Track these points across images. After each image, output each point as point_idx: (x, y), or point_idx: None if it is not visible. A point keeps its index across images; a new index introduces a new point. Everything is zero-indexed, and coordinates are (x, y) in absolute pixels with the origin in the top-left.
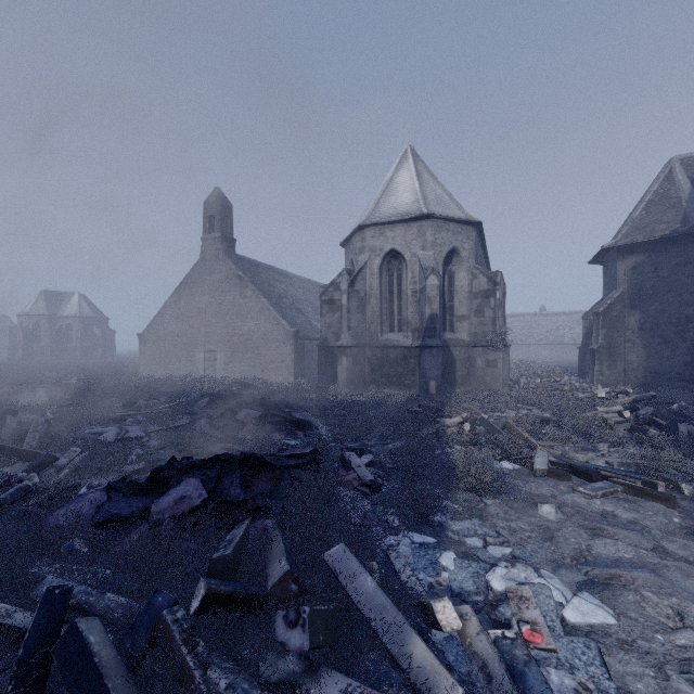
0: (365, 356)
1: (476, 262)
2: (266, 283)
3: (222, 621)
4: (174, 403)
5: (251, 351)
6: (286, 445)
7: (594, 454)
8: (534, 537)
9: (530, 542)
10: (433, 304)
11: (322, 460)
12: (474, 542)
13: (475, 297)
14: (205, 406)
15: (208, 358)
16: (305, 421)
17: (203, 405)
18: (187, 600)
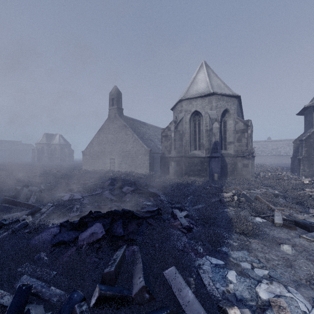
0: (183, 161)
1: (237, 116)
2: (136, 128)
3: (107, 312)
4: (95, 182)
5: (130, 159)
6: (145, 204)
7: (308, 215)
8: (280, 264)
9: (279, 267)
10: (216, 136)
11: (162, 213)
12: (245, 265)
13: (237, 133)
14: (109, 184)
15: (111, 162)
16: (154, 192)
17: (108, 183)
18: (90, 295)
